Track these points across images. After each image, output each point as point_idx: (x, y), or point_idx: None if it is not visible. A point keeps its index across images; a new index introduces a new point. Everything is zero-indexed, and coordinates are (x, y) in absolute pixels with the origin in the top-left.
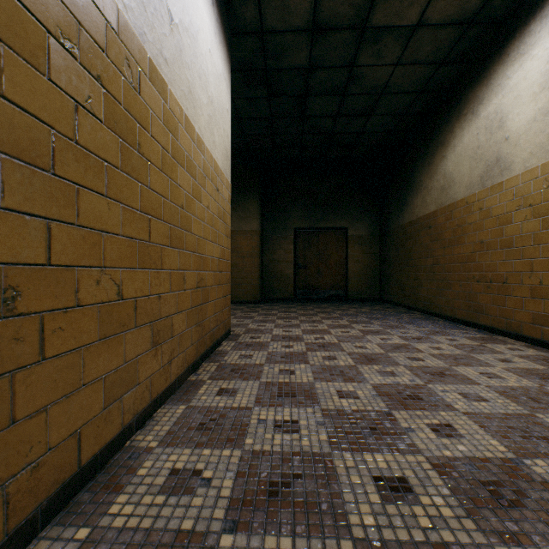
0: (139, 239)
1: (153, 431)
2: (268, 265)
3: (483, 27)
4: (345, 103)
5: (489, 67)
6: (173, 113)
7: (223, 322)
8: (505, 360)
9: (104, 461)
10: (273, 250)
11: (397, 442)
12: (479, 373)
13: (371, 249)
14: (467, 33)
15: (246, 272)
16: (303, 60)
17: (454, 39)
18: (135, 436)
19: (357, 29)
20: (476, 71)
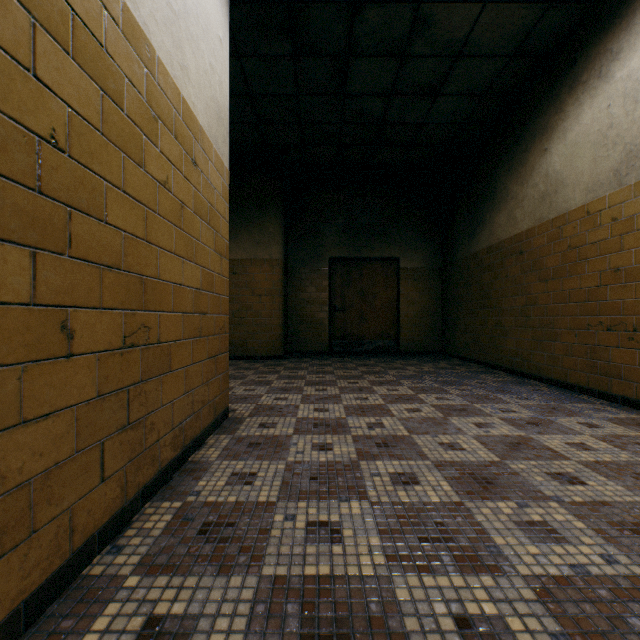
0: None
1: None
2: (294, 307)
3: None
4: (404, 71)
5: None
6: None
7: (209, 403)
8: None
9: None
10: (301, 288)
11: None
12: None
13: (430, 286)
14: None
15: (264, 316)
16: None
17: None
18: None
19: None
20: (606, 12)
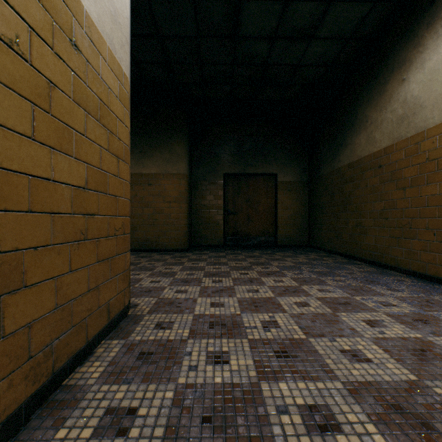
0: None
1: None
2: (197, 211)
3: None
4: (286, 15)
5: None
6: None
7: (101, 307)
8: None
9: None
10: (202, 196)
11: None
12: None
13: (300, 195)
14: None
15: (173, 218)
16: None
17: None
18: None
19: None
20: None
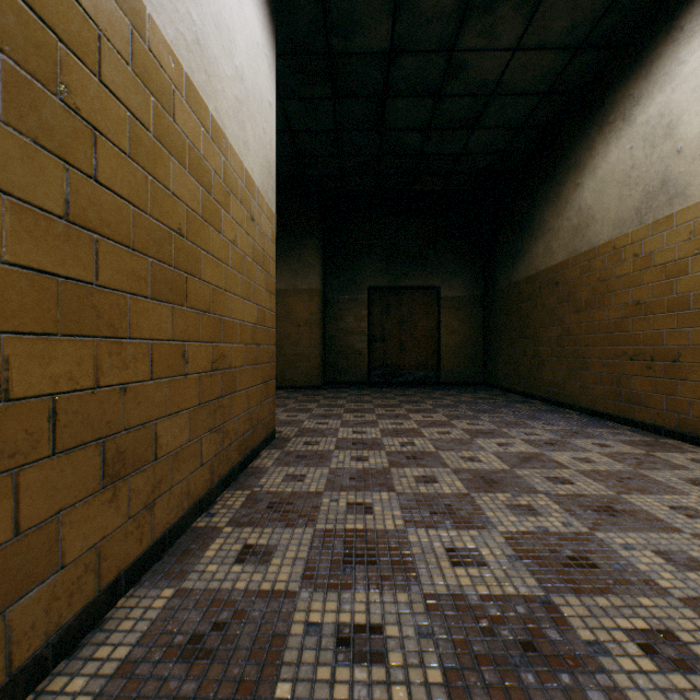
0: (64, 276)
1: (92, 664)
2: (332, 337)
3: None
4: (440, 109)
5: (650, 50)
6: (159, 62)
7: (262, 422)
8: (698, 482)
9: None
10: (339, 317)
11: (584, 686)
12: (670, 508)
13: (472, 315)
14: None
15: (303, 346)
16: (382, 39)
17: (600, 10)
18: (49, 678)
19: None
20: (629, 59)
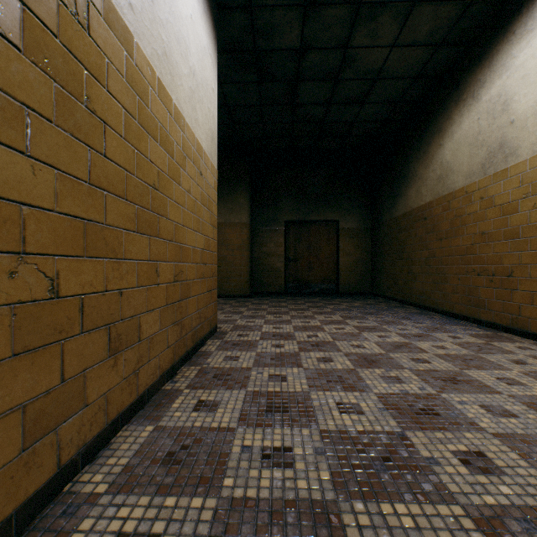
0: (87, 219)
1: (106, 467)
2: (258, 258)
3: (486, 4)
4: (338, 89)
5: (491, 47)
6: (141, 72)
7: (208, 319)
8: (520, 362)
9: (23, 523)
10: (263, 243)
11: (420, 481)
12: (496, 378)
13: (363, 242)
14: (469, 10)
15: (236, 265)
16: (294, 40)
17: (454, 18)
18: (80, 474)
19: (352, 4)
20: (477, 53)
